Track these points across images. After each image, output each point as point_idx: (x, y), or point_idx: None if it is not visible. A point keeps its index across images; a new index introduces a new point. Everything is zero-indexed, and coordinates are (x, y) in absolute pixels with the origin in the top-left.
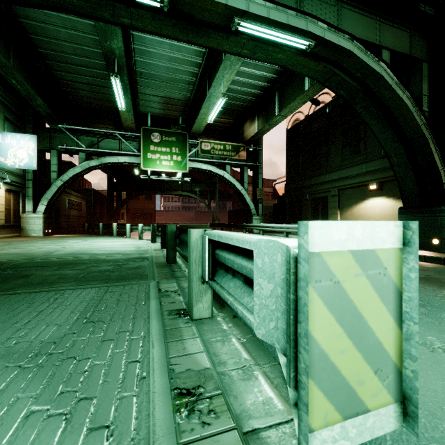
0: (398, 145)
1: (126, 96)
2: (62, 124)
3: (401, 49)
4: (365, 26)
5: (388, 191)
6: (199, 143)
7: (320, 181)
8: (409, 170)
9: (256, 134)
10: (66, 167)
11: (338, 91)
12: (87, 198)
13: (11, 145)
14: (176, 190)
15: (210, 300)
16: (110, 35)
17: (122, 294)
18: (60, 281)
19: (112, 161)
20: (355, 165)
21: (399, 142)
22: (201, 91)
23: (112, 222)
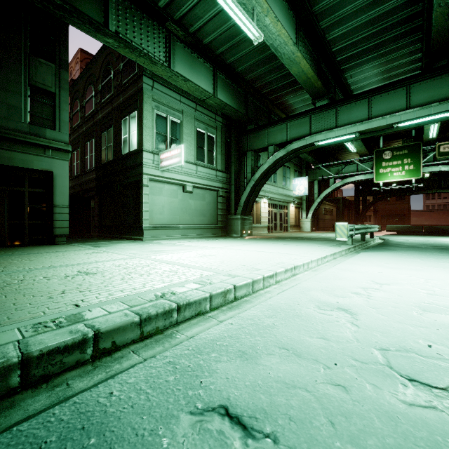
0: None
1: (357, 141)
2: (320, 164)
3: None
4: None
5: None
6: (436, 147)
7: None
8: None
9: None
10: (322, 184)
11: None
12: (337, 205)
13: (297, 184)
14: (430, 188)
15: (351, 240)
16: None
17: (335, 242)
18: (320, 240)
19: (351, 181)
20: None
21: None
22: None
23: (358, 224)
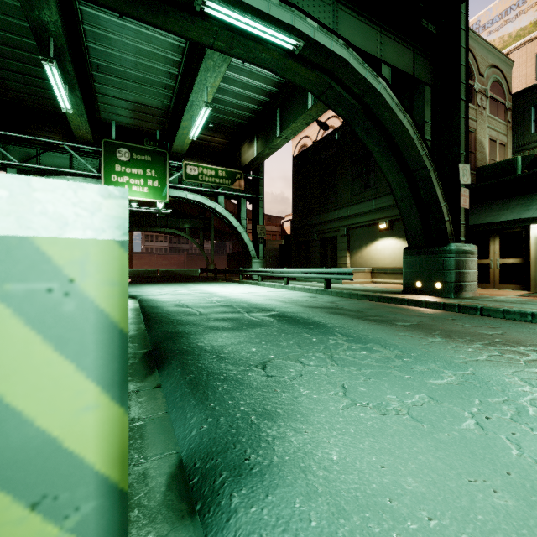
0: (402, 177)
1: (73, 94)
2: None
3: (404, 67)
4: (365, 35)
5: (398, 231)
6: (184, 166)
7: (329, 219)
8: (413, 206)
9: (254, 159)
10: None
11: (337, 108)
12: None
13: None
14: (158, 226)
15: None
16: (37, 2)
17: None
18: None
19: None
20: (365, 201)
21: (402, 173)
22: (183, 99)
23: None
